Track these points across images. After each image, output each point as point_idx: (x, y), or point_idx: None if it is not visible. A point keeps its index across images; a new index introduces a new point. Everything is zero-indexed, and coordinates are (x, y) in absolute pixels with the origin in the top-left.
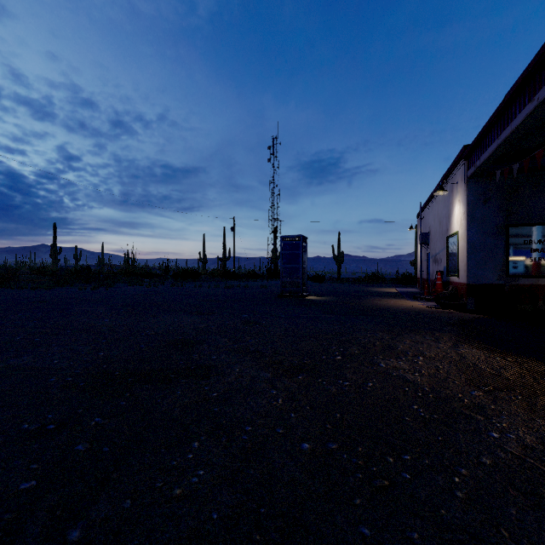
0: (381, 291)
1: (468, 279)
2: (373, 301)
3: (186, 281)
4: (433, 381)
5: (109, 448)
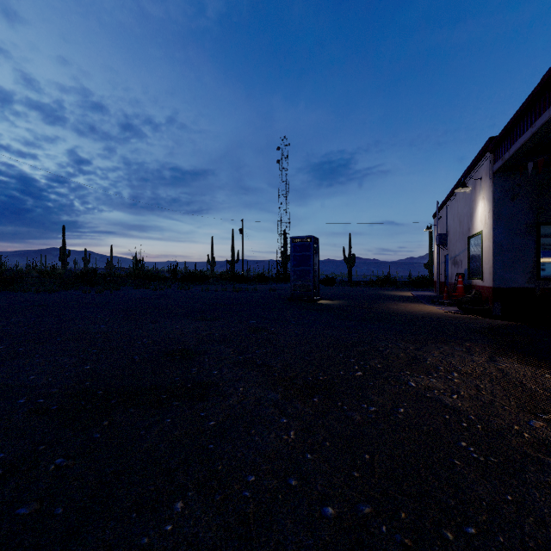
0: (396, 295)
1: (494, 282)
2: (389, 306)
3: (194, 284)
4: (478, 406)
5: (63, 509)
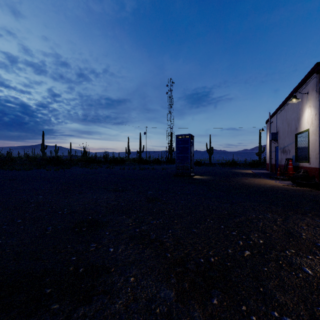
0: (242, 172)
1: None
2: (242, 180)
3: (117, 165)
4: None
5: None
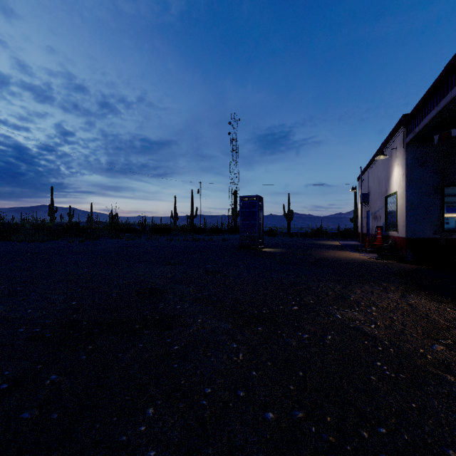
0: (327, 244)
1: (407, 234)
2: (321, 253)
3: (160, 235)
4: (391, 334)
5: (58, 414)
